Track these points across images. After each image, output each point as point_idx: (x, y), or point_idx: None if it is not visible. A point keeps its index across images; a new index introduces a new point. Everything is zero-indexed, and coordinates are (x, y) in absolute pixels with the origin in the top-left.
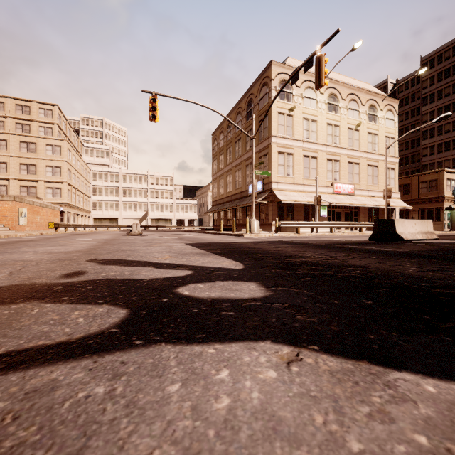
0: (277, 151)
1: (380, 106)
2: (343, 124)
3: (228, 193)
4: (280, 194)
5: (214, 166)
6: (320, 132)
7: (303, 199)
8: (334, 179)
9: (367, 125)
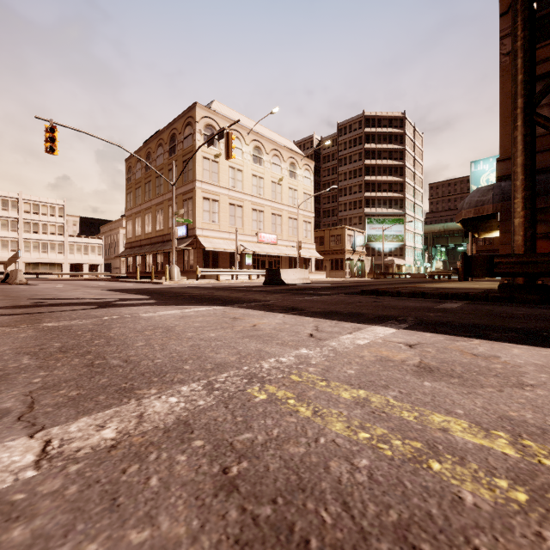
0: (202, 197)
1: (299, 165)
2: (267, 176)
3: (147, 235)
4: (205, 241)
5: (128, 199)
6: (246, 182)
7: (229, 247)
8: (259, 229)
9: (288, 180)
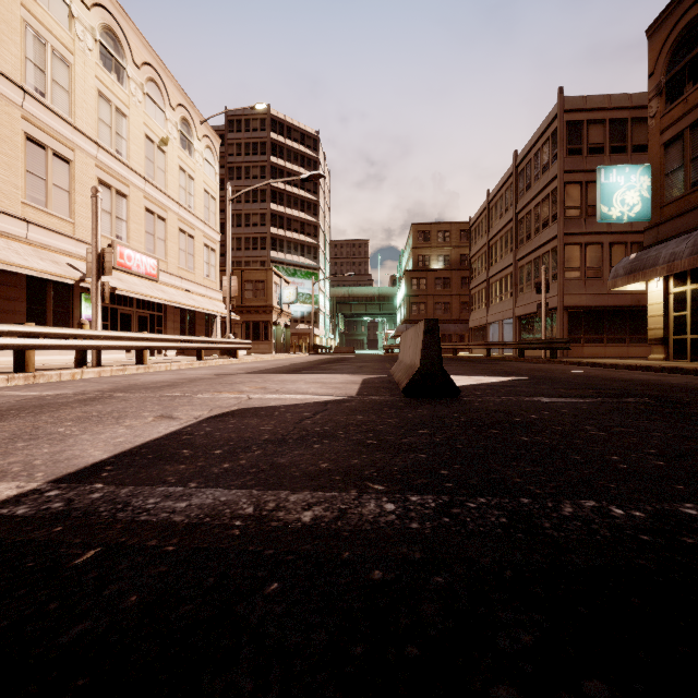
0: None
1: (198, 132)
2: (135, 118)
3: None
4: None
5: None
6: (82, 102)
7: (30, 262)
8: (116, 235)
9: (179, 151)
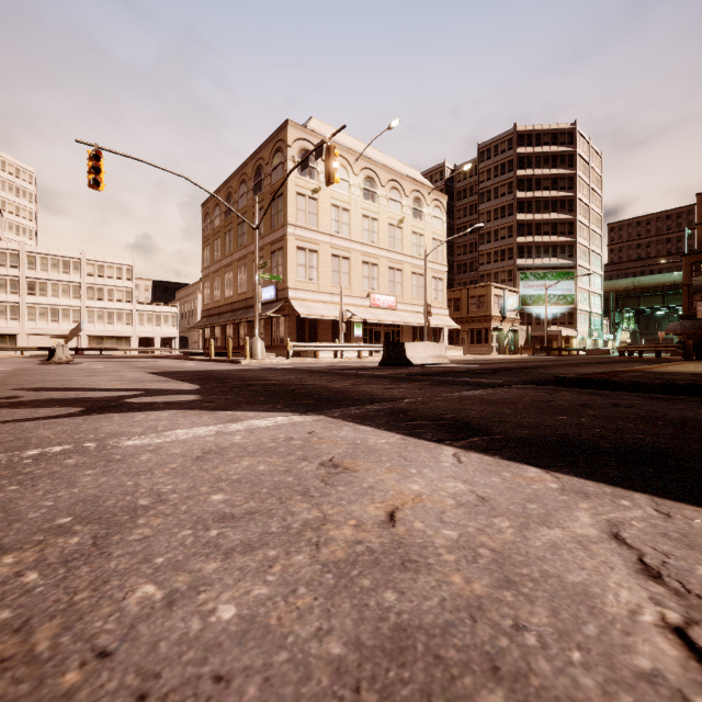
0: (296, 246)
1: (427, 201)
2: (382, 217)
3: (227, 299)
4: (299, 305)
5: (205, 255)
6: (354, 225)
7: (331, 313)
8: (372, 288)
9: (411, 222)
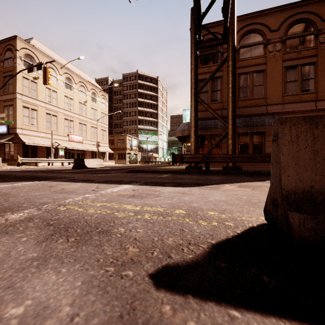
0: (22, 105)
1: (98, 95)
2: (76, 98)
3: None
4: (25, 138)
5: None
6: (60, 100)
7: (46, 143)
8: (70, 132)
9: (91, 103)
